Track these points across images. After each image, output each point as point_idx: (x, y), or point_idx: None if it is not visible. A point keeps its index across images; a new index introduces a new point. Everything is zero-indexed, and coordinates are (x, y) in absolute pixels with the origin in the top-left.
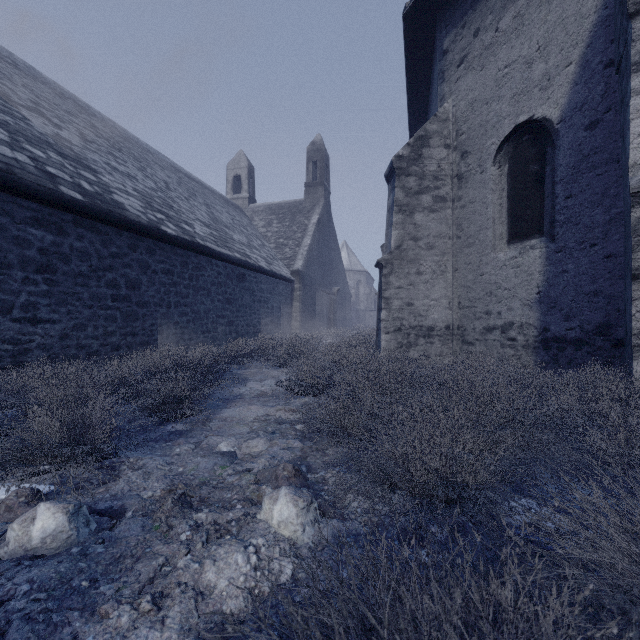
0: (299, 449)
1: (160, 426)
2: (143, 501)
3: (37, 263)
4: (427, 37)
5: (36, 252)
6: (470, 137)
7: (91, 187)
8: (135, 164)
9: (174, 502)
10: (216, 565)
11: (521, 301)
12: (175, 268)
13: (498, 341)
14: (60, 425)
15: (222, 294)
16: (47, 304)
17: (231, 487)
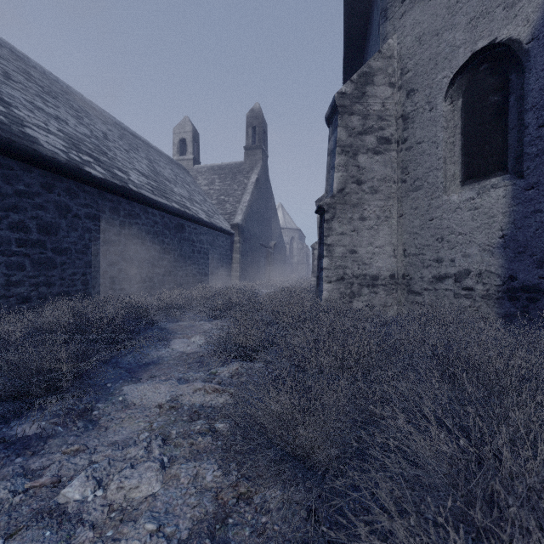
0: (214, 494)
1: (6, 426)
2: None
3: None
4: None
5: None
6: (417, 73)
7: None
8: (70, 112)
9: None
10: None
11: (480, 246)
12: (103, 214)
13: (451, 291)
14: None
15: (159, 243)
16: None
17: None
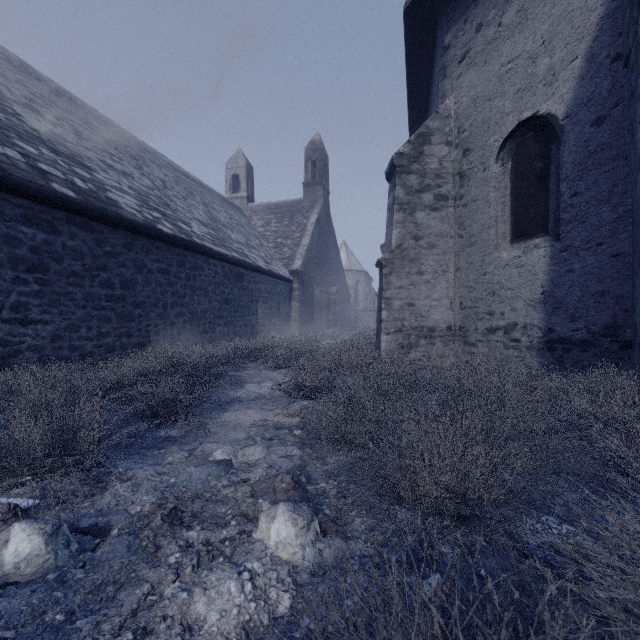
0: (298, 457)
1: (153, 432)
2: (130, 517)
3: (28, 262)
4: (428, 33)
5: (27, 251)
6: (472, 134)
7: (85, 184)
8: (131, 162)
9: (164, 518)
10: (207, 594)
11: (525, 301)
12: (171, 268)
13: (501, 342)
14: (45, 433)
15: (220, 294)
16: (38, 304)
17: (226, 500)
